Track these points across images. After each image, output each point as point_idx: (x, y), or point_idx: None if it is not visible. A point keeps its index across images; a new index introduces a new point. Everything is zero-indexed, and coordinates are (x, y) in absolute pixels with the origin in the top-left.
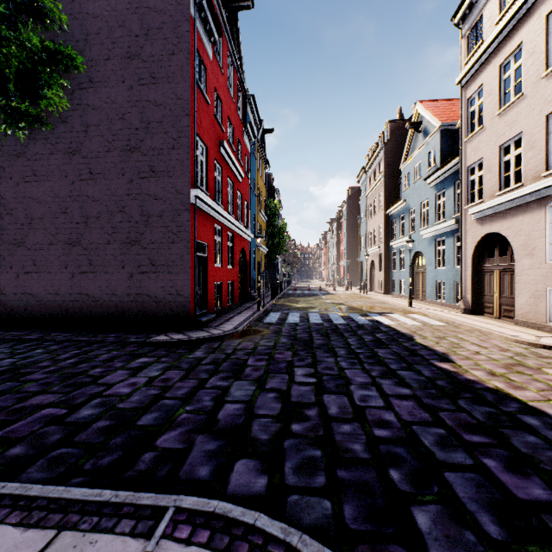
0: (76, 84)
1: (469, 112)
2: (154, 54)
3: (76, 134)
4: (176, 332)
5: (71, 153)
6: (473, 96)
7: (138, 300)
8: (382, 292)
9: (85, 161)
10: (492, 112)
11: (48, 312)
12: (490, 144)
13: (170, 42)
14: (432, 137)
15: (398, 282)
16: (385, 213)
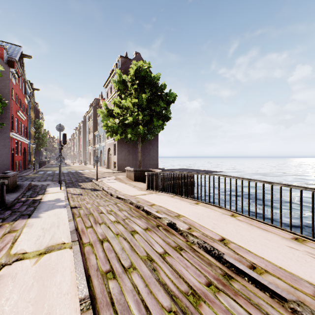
0: None
1: None
2: None
3: None
4: None
5: None
6: None
7: None
8: (92, 164)
9: None
10: None
11: None
12: None
13: (1, 84)
14: None
15: None
16: (94, 134)
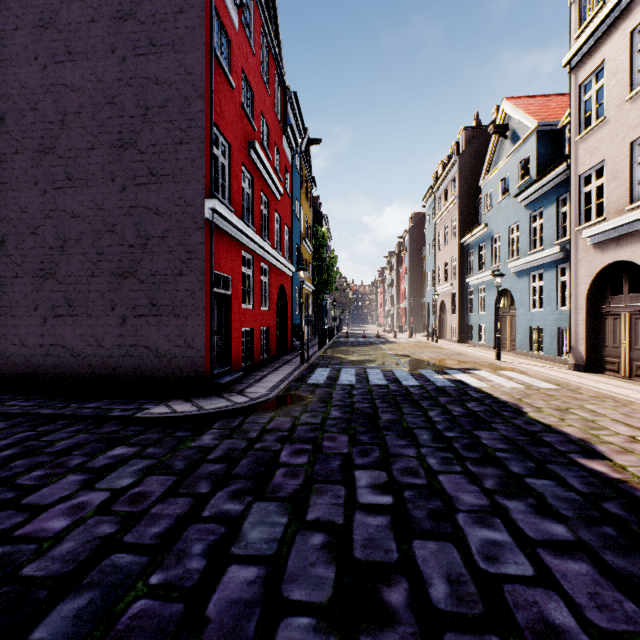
0: (49, 57)
1: (582, 102)
2: (155, 13)
3: (49, 125)
4: (183, 400)
5: (42, 152)
6: (589, 79)
7: (133, 354)
8: (456, 341)
9: (62, 163)
10: (620, 97)
11: (12, 370)
12: (616, 141)
13: None
14: (525, 142)
15: (476, 328)
16: (460, 242)
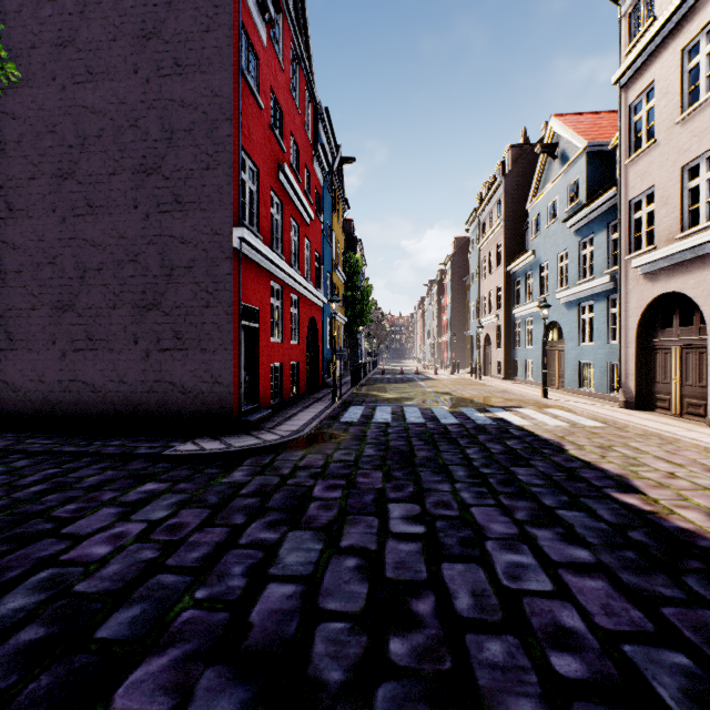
0: (68, 77)
1: (632, 122)
2: (181, 32)
3: (68, 149)
4: (210, 438)
5: (61, 178)
6: (639, 98)
7: (157, 390)
8: (501, 377)
9: (81, 189)
10: (670, 119)
11: (29, 407)
12: (666, 165)
13: (203, 14)
14: (574, 163)
15: (523, 363)
16: (506, 270)
